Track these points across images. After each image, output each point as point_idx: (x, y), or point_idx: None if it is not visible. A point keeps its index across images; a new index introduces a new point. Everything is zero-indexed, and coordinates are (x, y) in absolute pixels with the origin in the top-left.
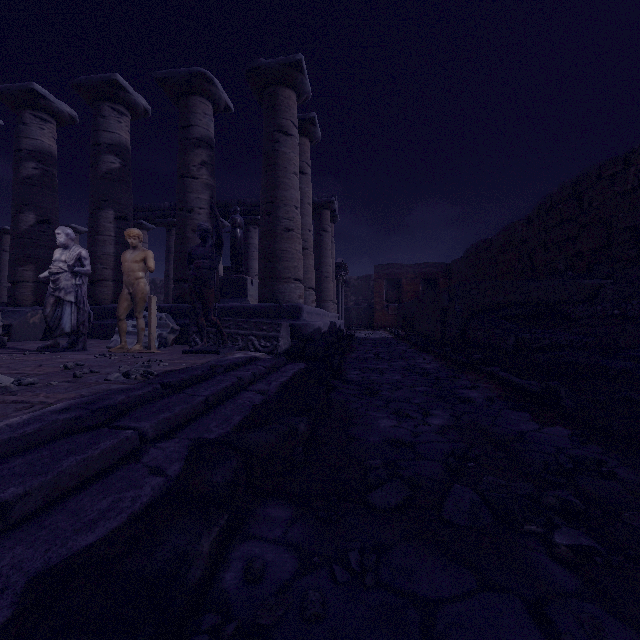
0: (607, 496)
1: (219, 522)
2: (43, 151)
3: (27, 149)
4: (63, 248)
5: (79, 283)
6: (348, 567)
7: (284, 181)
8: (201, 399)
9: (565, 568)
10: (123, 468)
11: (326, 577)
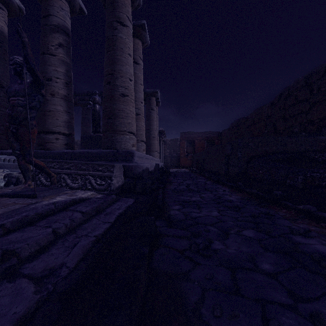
0: None
1: None
2: None
3: None
4: None
5: None
6: None
7: (121, 58)
8: None
9: None
10: None
11: None
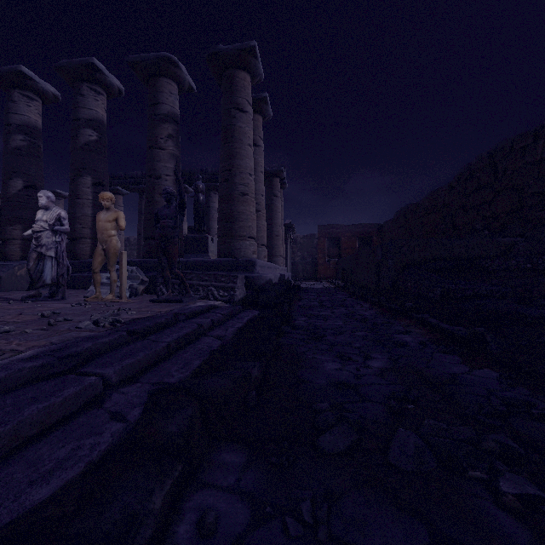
0: (542, 439)
1: (173, 474)
2: (30, 125)
3: (16, 123)
4: (45, 209)
5: (59, 240)
6: (300, 519)
7: (240, 152)
8: (163, 345)
9: (513, 518)
10: (85, 414)
11: (279, 530)
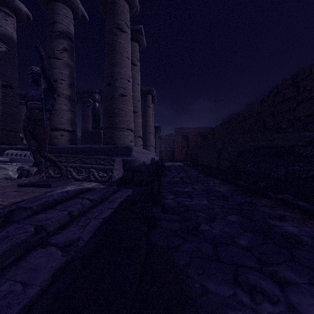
0: None
1: None
2: None
3: None
4: None
5: None
6: None
7: (120, 62)
8: None
9: None
10: None
11: None
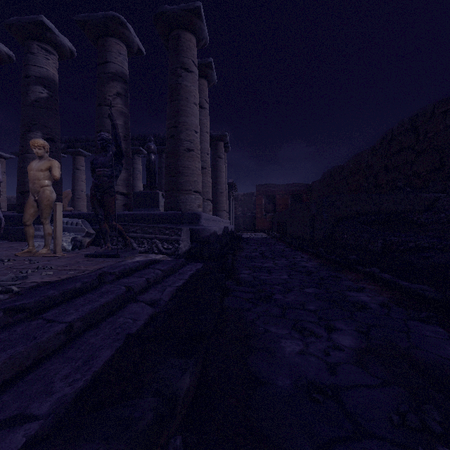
0: None
1: None
2: None
3: None
4: None
5: None
6: None
7: (186, 109)
8: (58, 329)
9: None
10: None
11: None
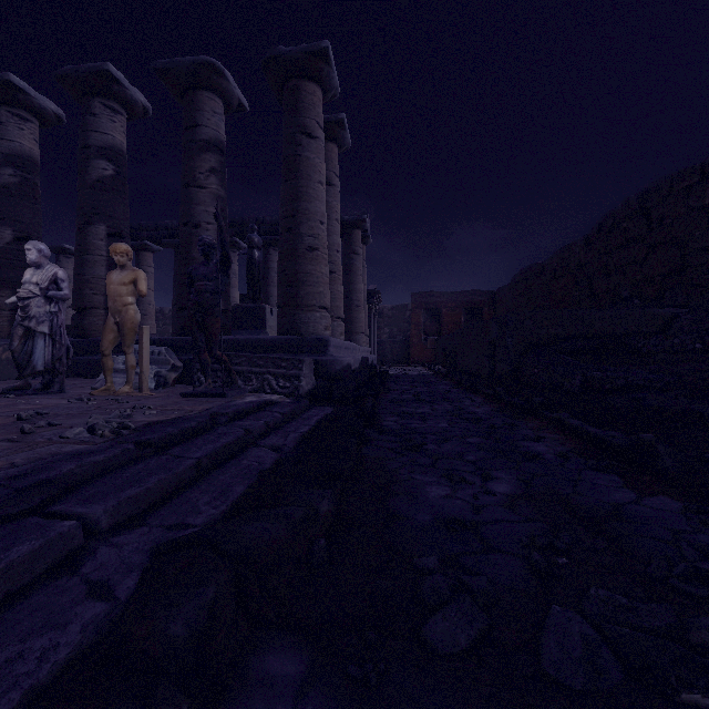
0: None
1: None
2: (22, 155)
3: (3, 152)
4: (35, 267)
5: (54, 310)
6: None
7: (307, 191)
8: (190, 463)
9: None
10: (46, 587)
11: None
